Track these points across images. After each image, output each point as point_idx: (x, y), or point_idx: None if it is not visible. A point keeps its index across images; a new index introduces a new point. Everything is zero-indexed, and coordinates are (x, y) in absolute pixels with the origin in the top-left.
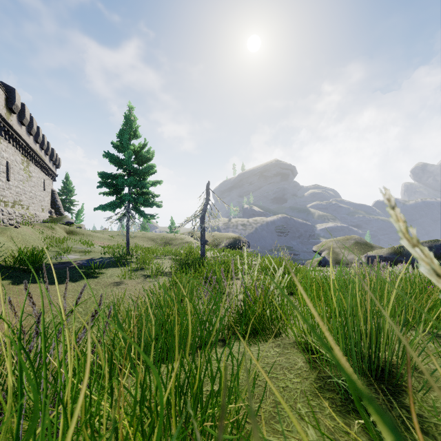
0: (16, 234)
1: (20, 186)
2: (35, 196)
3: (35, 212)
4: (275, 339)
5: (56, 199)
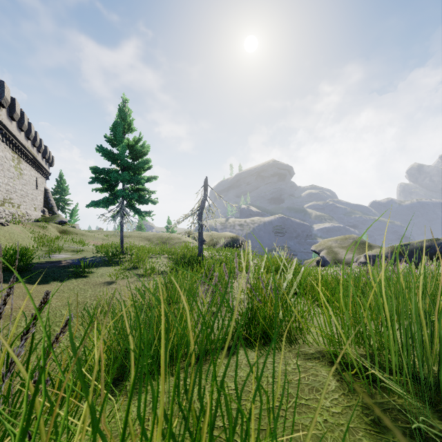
0: (3, 232)
1: (10, 183)
2: (27, 195)
3: (27, 211)
4: (291, 347)
5: (50, 198)
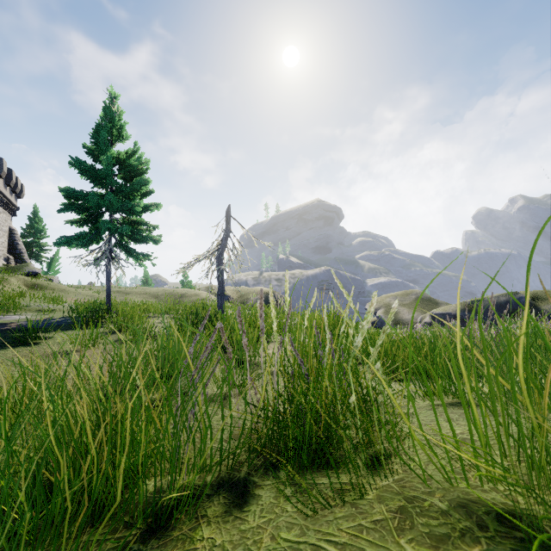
0: None
1: None
2: None
3: None
4: (380, 483)
5: (17, 241)
